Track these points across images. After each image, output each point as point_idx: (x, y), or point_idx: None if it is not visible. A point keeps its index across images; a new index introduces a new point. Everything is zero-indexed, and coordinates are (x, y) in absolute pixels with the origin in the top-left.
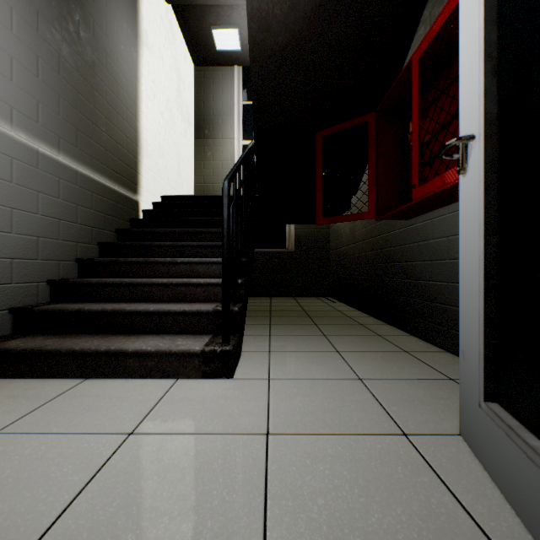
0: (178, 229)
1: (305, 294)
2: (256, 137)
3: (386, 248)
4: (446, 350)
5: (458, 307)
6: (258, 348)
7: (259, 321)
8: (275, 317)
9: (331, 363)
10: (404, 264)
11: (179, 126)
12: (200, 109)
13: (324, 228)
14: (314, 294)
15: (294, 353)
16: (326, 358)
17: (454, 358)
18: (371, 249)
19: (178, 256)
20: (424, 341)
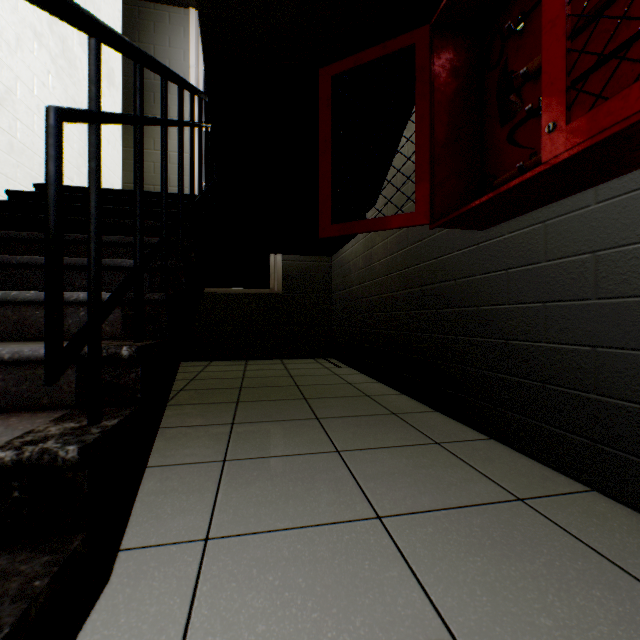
0: (28, 233)
1: (298, 355)
2: (208, 77)
3: (431, 284)
4: (591, 486)
5: (632, 401)
6: (179, 527)
7: (213, 415)
8: (246, 404)
9: (376, 589)
10: (473, 310)
11: (85, 77)
12: (132, 65)
13: (324, 261)
14: (310, 354)
15: (271, 539)
16: (359, 557)
17: (629, 515)
18: (403, 287)
19: (9, 287)
20: (525, 455)
